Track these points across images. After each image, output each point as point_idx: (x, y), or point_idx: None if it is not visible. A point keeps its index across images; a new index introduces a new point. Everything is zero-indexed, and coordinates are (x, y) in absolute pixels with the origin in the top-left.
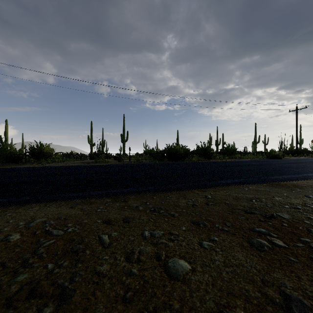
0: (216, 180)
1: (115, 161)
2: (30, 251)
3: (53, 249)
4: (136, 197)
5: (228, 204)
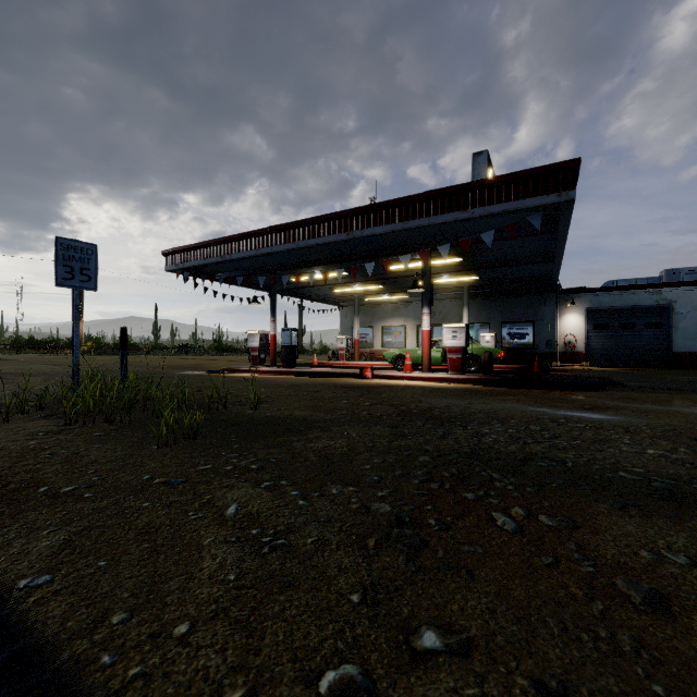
0: None
1: None
2: None
3: None
4: None
5: (387, 589)
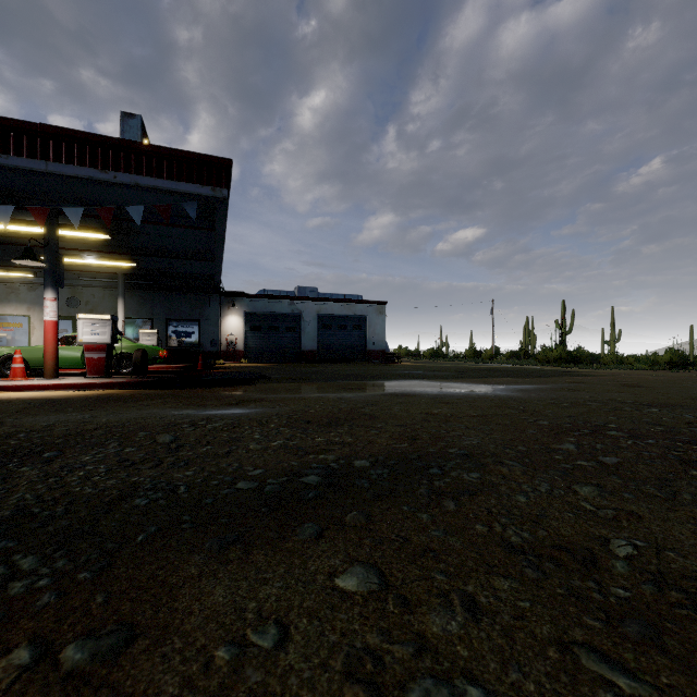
0: None
1: None
2: None
3: None
4: None
5: None
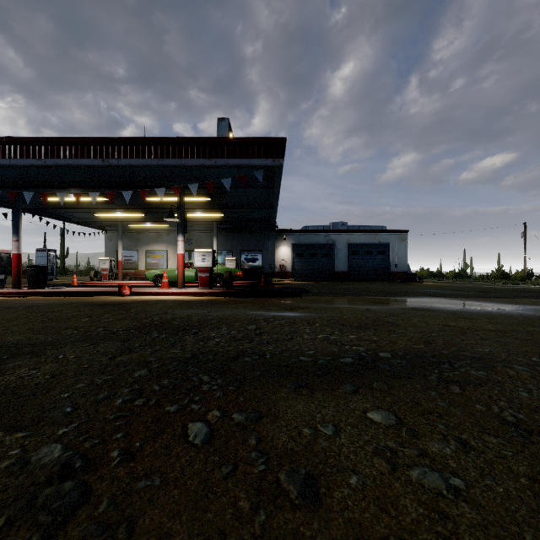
0: None
1: None
2: None
3: None
4: None
5: None
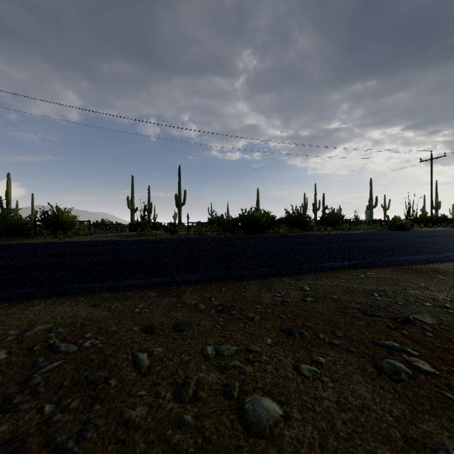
0: (317, 263)
1: (167, 234)
2: (18, 381)
3: (57, 378)
4: (195, 289)
5: (336, 300)
